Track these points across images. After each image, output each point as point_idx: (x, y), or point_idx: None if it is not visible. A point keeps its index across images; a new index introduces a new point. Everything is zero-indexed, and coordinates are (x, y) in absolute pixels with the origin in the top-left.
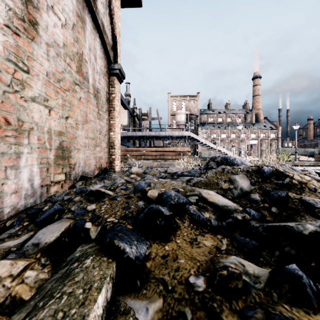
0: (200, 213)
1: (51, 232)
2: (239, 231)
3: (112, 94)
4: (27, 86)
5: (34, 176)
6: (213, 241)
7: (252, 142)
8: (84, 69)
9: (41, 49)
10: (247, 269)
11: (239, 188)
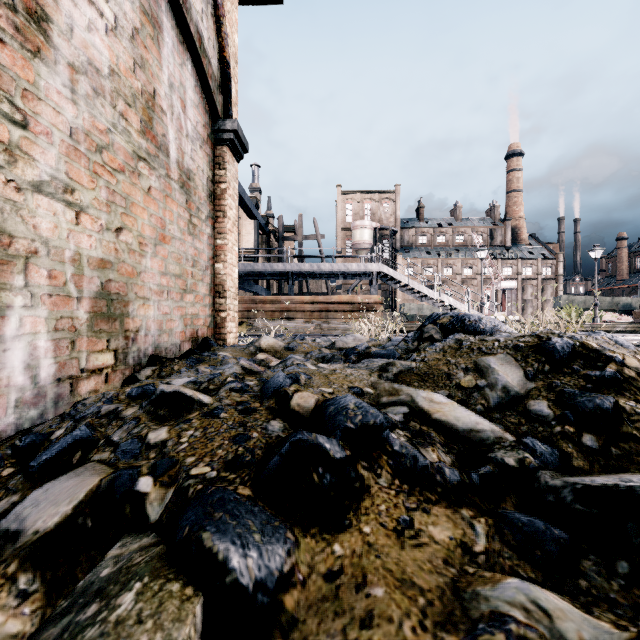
0: (416, 451)
1: (52, 502)
2: (513, 498)
3: (221, 183)
4: (22, 156)
5: (39, 359)
6: (453, 527)
7: (507, 284)
8: (158, 128)
9: (56, 76)
10: (559, 627)
11: (500, 387)
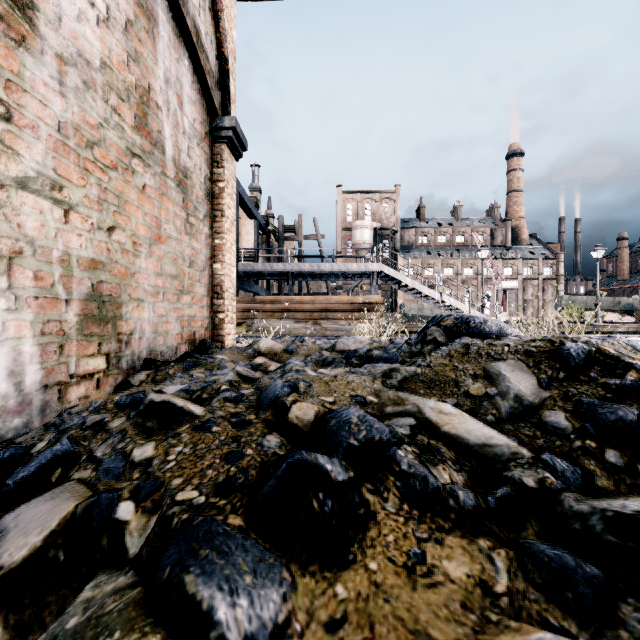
0: (426, 471)
1: (22, 531)
2: (535, 525)
3: (219, 181)
4: (5, 151)
5: (24, 365)
6: (470, 562)
7: (508, 284)
8: (153, 124)
9: (43, 67)
10: None
11: (512, 396)
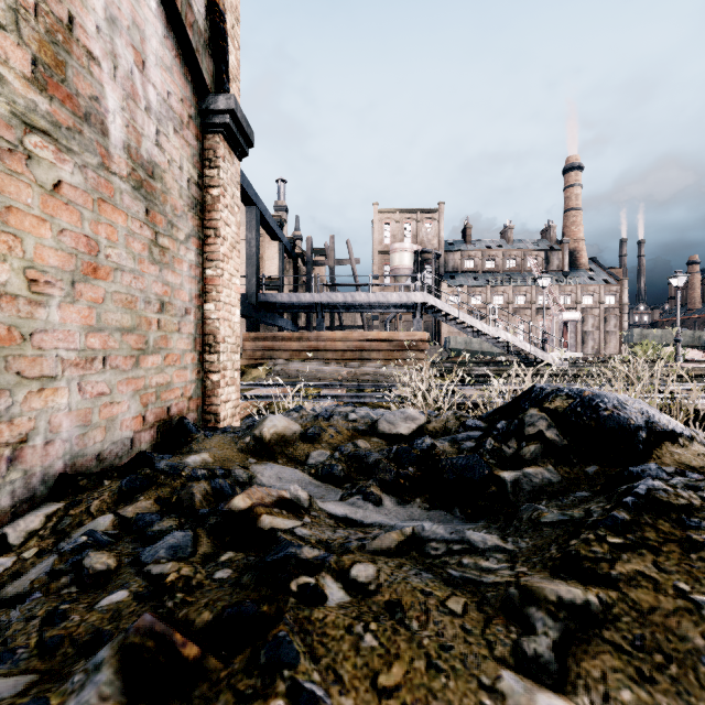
0: None
1: None
2: None
3: (212, 187)
4: None
5: None
6: None
7: (569, 315)
8: (80, 83)
9: None
10: None
11: None
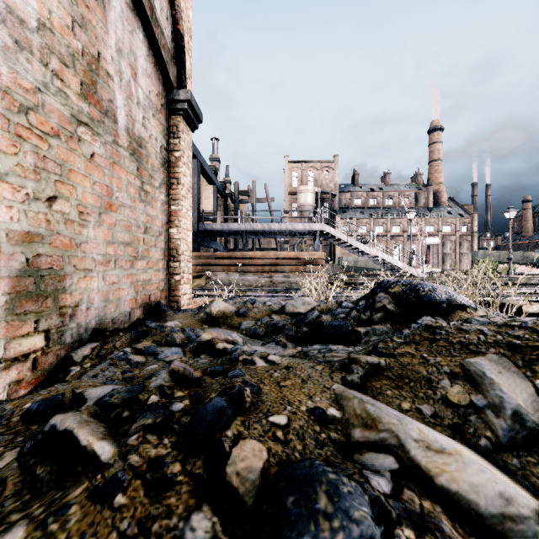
0: None
1: None
2: None
3: (175, 151)
4: None
5: None
6: None
7: (431, 240)
8: (103, 93)
9: None
10: None
11: (509, 413)
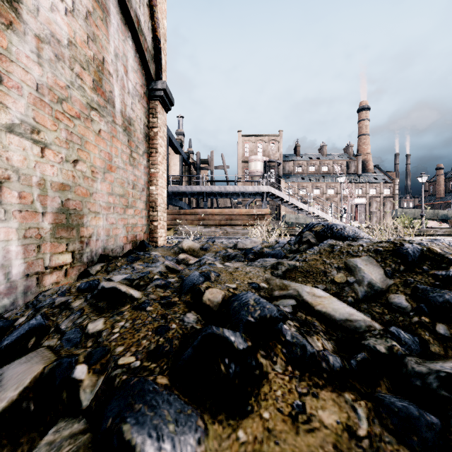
0: (305, 340)
1: (3, 387)
2: (386, 381)
3: (154, 127)
4: None
5: (11, 260)
6: (339, 411)
7: (359, 200)
8: (106, 86)
9: (25, 44)
10: None
11: (366, 283)
